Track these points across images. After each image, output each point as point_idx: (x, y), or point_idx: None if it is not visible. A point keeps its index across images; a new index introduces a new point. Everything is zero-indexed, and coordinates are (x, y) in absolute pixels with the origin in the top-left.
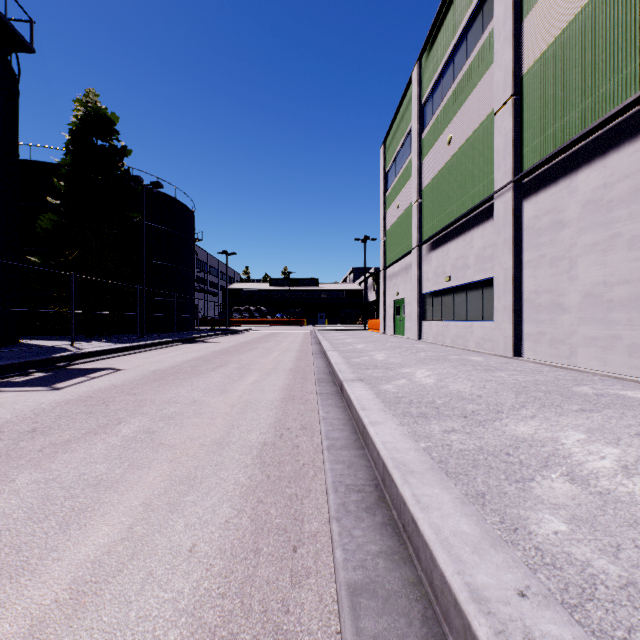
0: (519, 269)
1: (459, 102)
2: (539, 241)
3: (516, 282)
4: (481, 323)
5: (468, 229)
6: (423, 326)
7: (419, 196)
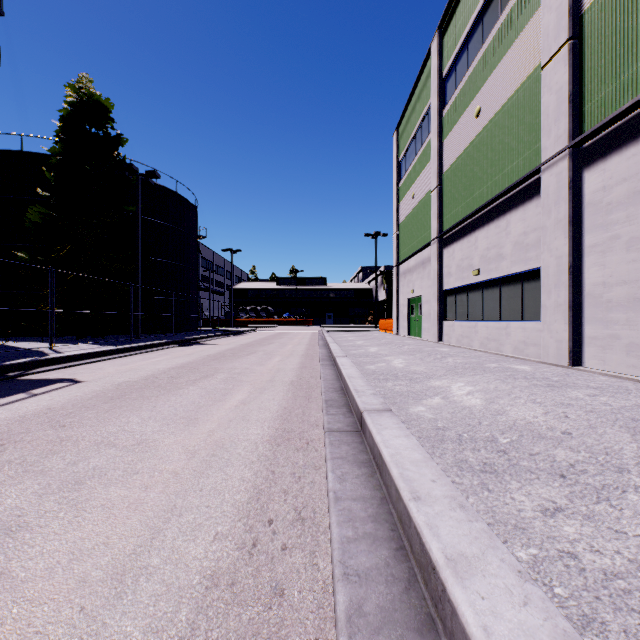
0: (578, 256)
1: (491, 65)
2: (609, 219)
3: (574, 272)
4: (521, 324)
5: (503, 213)
6: (444, 327)
7: (439, 181)
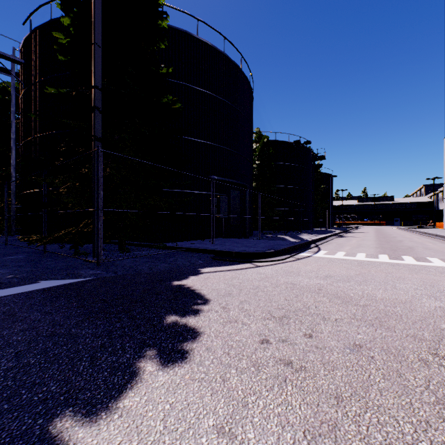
0: None
1: None
2: None
3: None
4: None
5: None
6: None
7: None
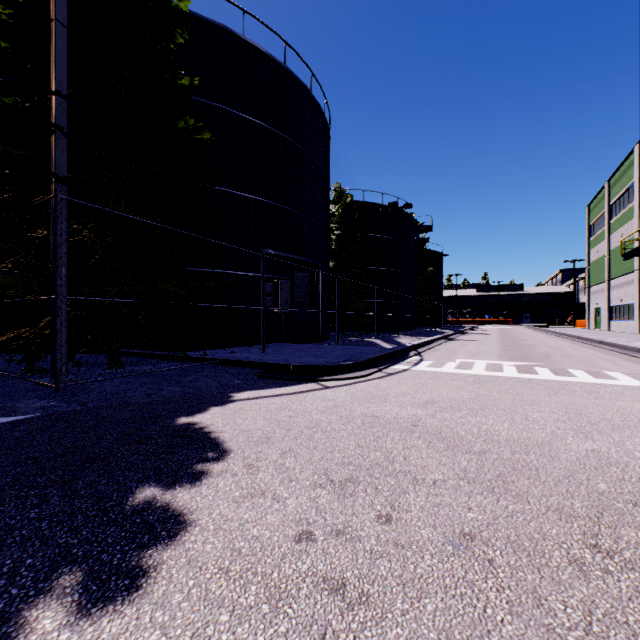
0: None
1: (625, 221)
2: None
3: (639, 306)
4: (632, 321)
5: (628, 280)
6: (610, 323)
7: (608, 254)
